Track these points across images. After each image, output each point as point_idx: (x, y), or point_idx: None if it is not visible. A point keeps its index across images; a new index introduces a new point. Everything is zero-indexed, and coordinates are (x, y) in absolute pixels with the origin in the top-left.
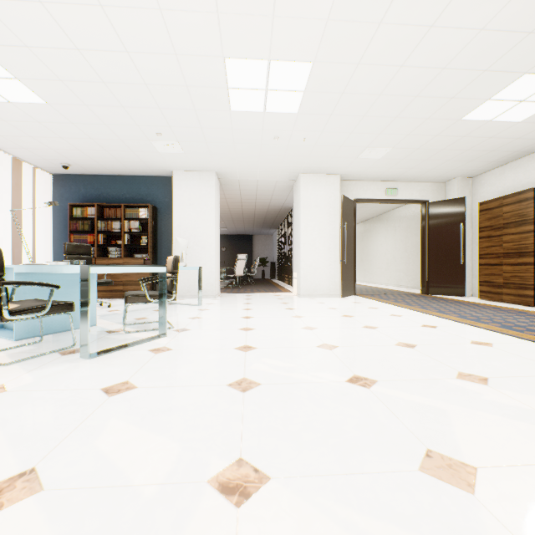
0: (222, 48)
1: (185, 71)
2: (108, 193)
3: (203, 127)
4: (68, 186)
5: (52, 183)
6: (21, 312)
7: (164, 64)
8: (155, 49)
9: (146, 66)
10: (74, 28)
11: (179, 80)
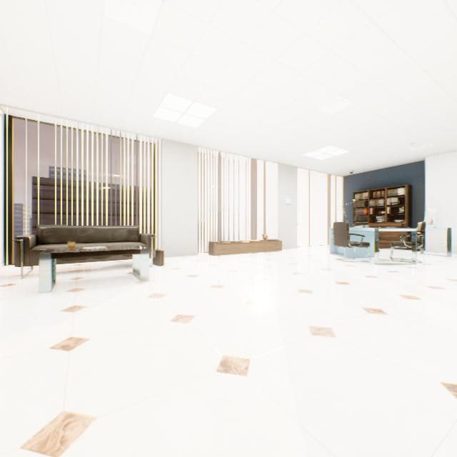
0: (454, 100)
1: (429, 116)
2: (374, 182)
3: (448, 130)
4: (350, 182)
5: (342, 182)
6: (353, 244)
7: (414, 119)
8: (408, 117)
9: (403, 124)
10: (368, 127)
11: (425, 120)
